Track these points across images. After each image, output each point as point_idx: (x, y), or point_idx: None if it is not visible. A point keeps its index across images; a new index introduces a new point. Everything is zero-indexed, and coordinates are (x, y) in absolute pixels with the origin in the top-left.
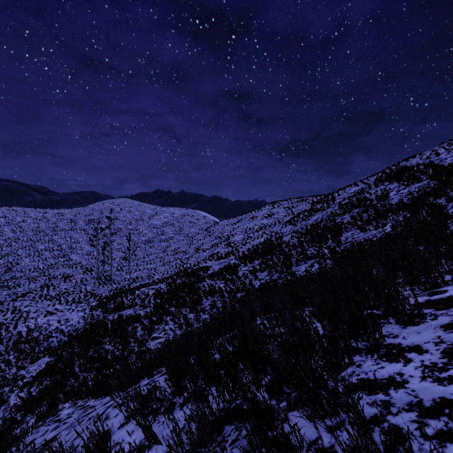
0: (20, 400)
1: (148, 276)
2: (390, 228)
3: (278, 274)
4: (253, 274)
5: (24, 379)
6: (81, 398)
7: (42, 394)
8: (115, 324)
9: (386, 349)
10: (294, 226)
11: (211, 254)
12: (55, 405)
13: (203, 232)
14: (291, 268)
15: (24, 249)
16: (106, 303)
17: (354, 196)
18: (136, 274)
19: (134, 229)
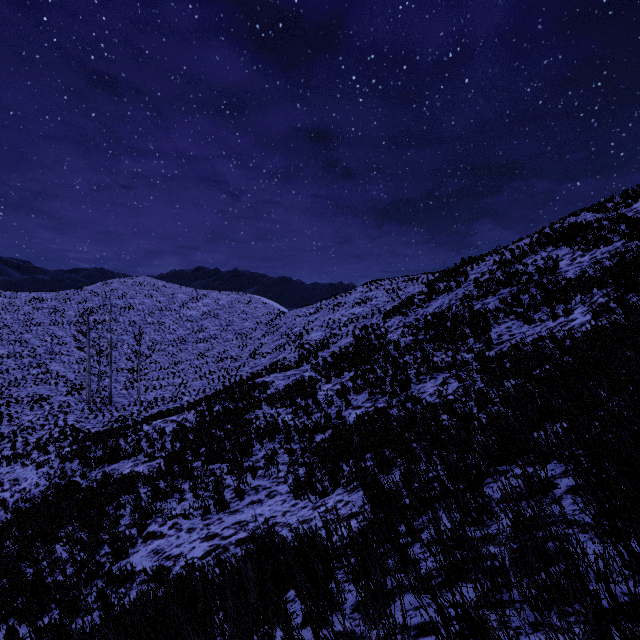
0: None
1: (173, 397)
2: (584, 317)
3: (387, 399)
4: (344, 398)
5: None
6: None
7: None
8: (88, 496)
9: None
10: (404, 317)
11: (273, 361)
12: None
13: (263, 327)
14: (409, 388)
15: None
16: (90, 448)
17: (498, 269)
18: (154, 393)
19: (156, 323)
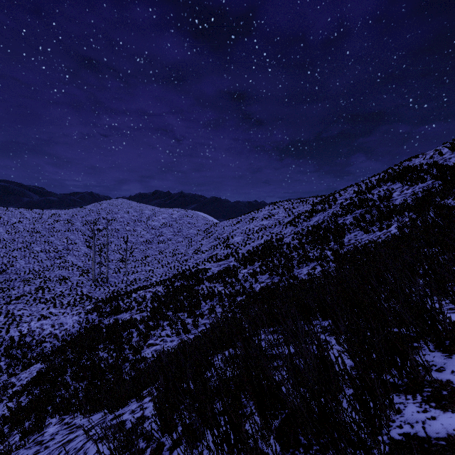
0: (8, 410)
1: (146, 278)
2: (395, 230)
3: (279, 277)
4: (254, 277)
5: (14, 387)
6: (70, 412)
7: (31, 405)
8: (110, 329)
9: (432, 388)
10: (294, 228)
11: (210, 256)
12: (42, 420)
13: (202, 233)
14: (292, 271)
15: (19, 251)
16: (102, 306)
17: (356, 196)
18: (133, 276)
19: (132, 230)
